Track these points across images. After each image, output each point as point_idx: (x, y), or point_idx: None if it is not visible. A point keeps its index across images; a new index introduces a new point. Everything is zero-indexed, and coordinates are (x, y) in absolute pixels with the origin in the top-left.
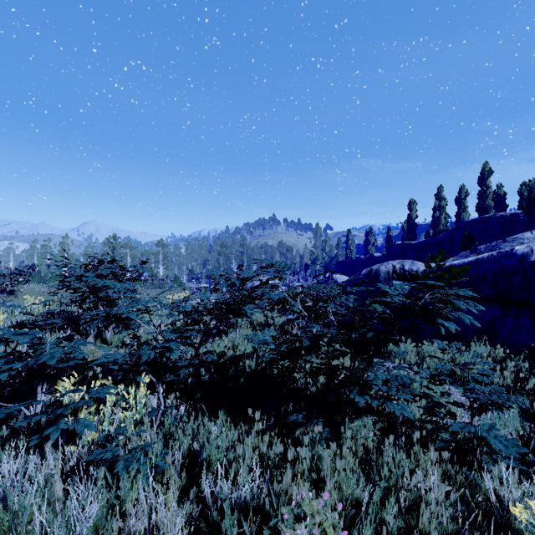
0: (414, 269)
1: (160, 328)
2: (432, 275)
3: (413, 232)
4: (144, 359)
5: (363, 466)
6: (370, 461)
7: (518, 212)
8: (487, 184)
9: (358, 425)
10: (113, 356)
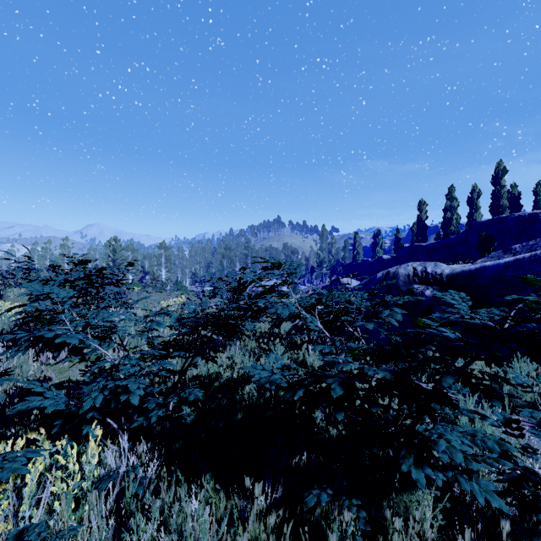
0: (438, 272)
1: None
2: None
3: (423, 234)
4: (85, 406)
5: None
6: None
7: (537, 212)
8: (502, 183)
9: (406, 501)
10: (37, 403)
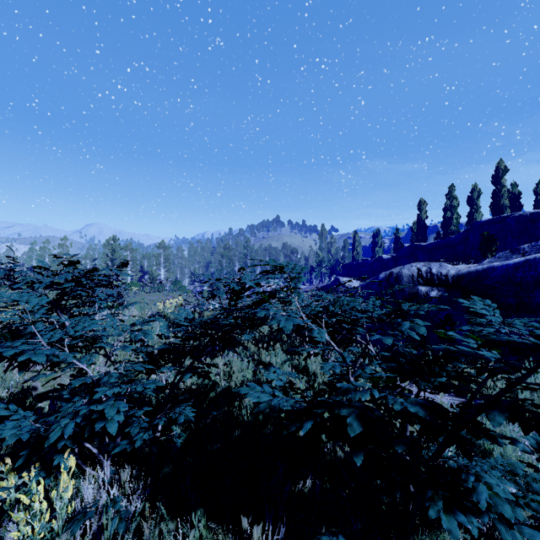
0: (443, 273)
1: (144, 343)
2: None
3: (423, 234)
4: (51, 438)
5: None
6: None
7: (539, 211)
8: (502, 182)
9: None
10: None
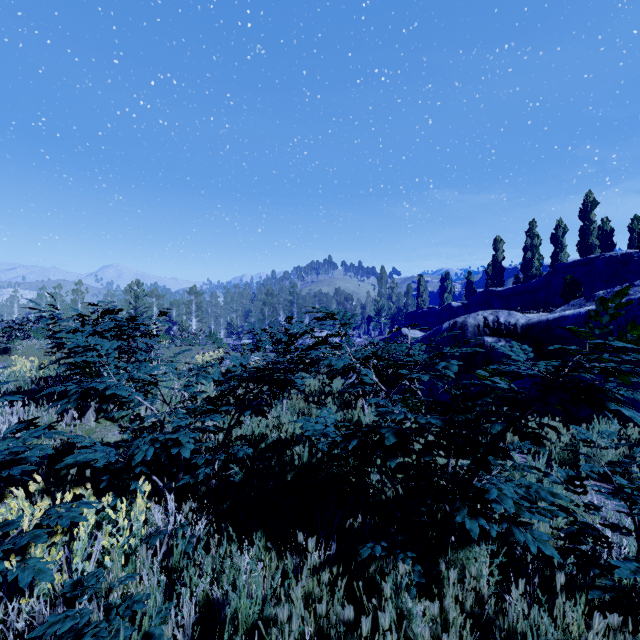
0: (511, 322)
1: (184, 399)
2: (599, 331)
3: (499, 277)
4: (137, 459)
5: (478, 633)
6: (485, 617)
7: (632, 252)
8: (591, 218)
9: (463, 558)
10: (89, 455)
